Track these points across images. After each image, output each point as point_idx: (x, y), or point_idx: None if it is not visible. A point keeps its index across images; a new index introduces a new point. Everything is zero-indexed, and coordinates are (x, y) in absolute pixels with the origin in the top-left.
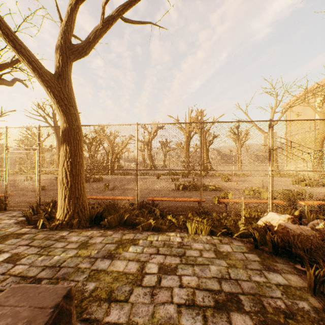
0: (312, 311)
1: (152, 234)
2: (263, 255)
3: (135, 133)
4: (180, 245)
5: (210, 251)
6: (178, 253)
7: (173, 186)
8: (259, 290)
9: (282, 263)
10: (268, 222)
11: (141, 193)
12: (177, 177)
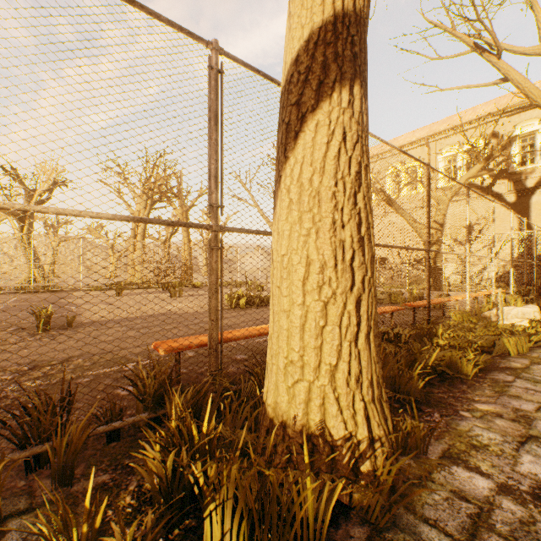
0: None
1: (514, 375)
2: None
3: None
4: None
5: None
6: None
7: (201, 303)
8: None
9: None
10: (523, 318)
11: (185, 322)
12: (152, 291)
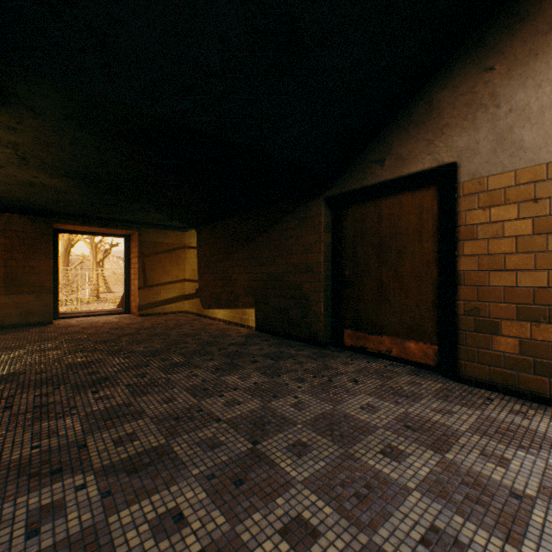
0: None
1: None
2: None
3: None
4: None
5: None
6: None
7: None
8: None
9: None
10: None
11: None
12: None
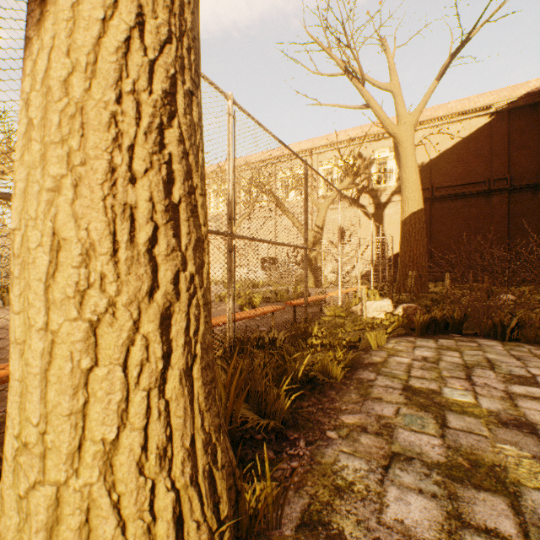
0: (536, 347)
1: (376, 372)
2: (438, 338)
3: (228, 122)
4: (426, 361)
5: (440, 351)
6: (458, 367)
7: None
8: (523, 352)
9: (452, 337)
10: (381, 311)
11: (1, 341)
12: None
